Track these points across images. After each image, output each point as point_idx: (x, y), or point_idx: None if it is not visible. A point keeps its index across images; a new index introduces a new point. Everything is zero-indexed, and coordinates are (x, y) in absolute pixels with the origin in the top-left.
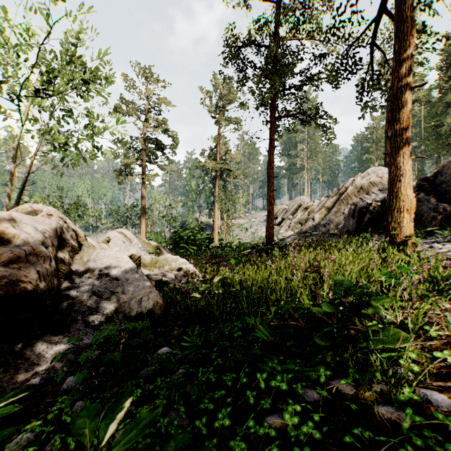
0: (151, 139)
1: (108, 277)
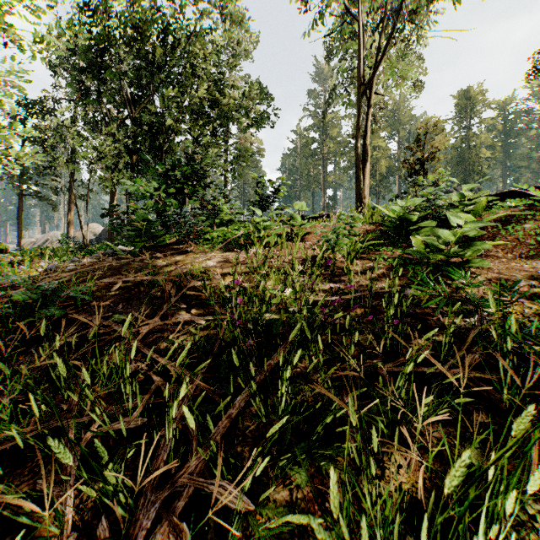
0: None
1: None
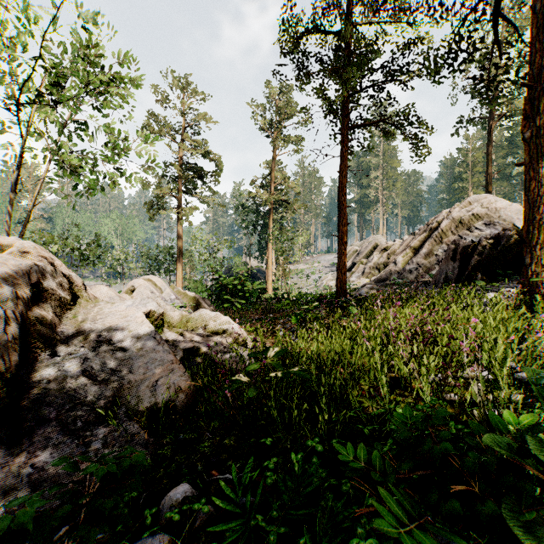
0: (190, 164)
1: (109, 347)
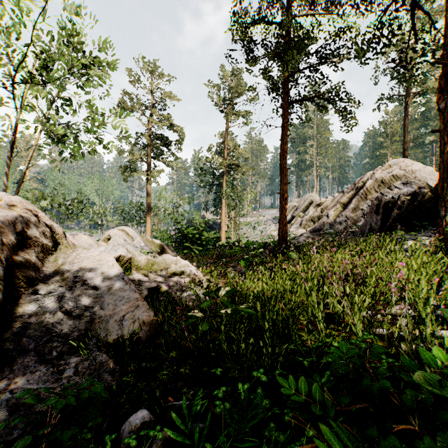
0: (157, 134)
1: (84, 286)
